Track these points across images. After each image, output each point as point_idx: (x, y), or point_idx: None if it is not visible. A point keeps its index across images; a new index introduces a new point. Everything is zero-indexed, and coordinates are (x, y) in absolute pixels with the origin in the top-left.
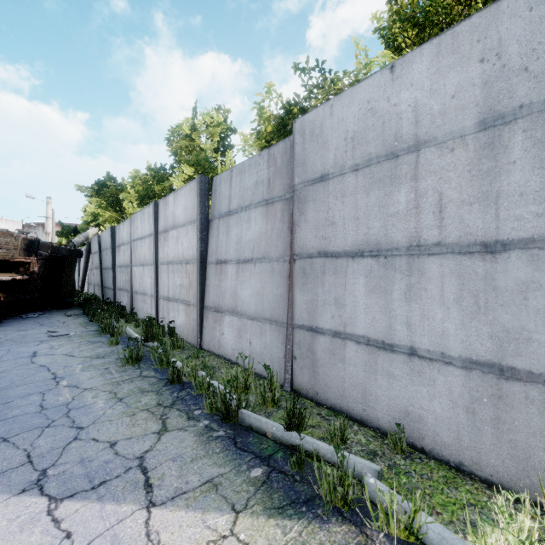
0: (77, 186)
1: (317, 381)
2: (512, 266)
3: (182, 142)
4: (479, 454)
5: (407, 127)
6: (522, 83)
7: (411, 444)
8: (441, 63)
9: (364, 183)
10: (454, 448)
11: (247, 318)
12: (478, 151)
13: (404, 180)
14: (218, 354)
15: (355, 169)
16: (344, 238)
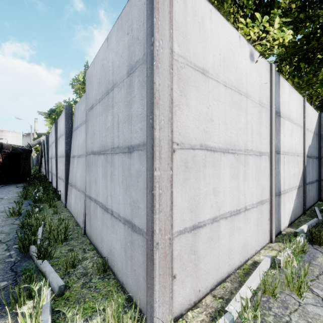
0: (39, 111)
1: (91, 229)
2: (134, 161)
3: (78, 86)
4: (127, 277)
5: (111, 75)
6: (137, 46)
7: (111, 269)
8: (118, 35)
9: (101, 109)
10: (121, 273)
11: (77, 190)
12: (127, 89)
13: (110, 108)
14: (70, 211)
15: (99, 101)
16: (97, 143)
